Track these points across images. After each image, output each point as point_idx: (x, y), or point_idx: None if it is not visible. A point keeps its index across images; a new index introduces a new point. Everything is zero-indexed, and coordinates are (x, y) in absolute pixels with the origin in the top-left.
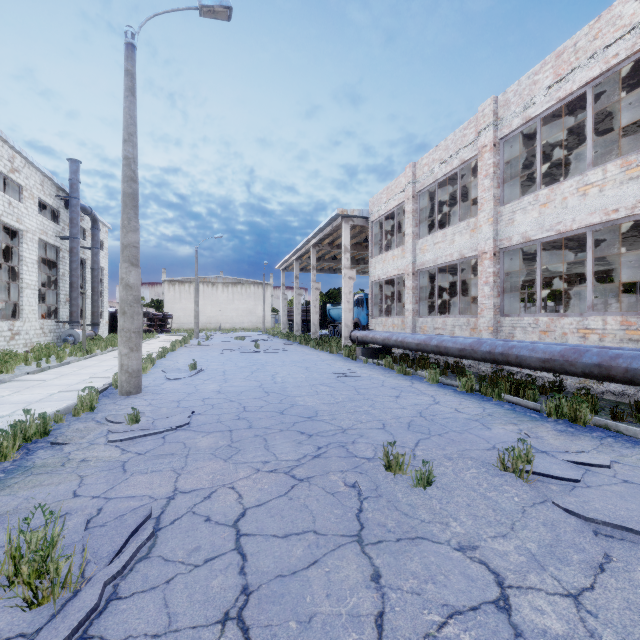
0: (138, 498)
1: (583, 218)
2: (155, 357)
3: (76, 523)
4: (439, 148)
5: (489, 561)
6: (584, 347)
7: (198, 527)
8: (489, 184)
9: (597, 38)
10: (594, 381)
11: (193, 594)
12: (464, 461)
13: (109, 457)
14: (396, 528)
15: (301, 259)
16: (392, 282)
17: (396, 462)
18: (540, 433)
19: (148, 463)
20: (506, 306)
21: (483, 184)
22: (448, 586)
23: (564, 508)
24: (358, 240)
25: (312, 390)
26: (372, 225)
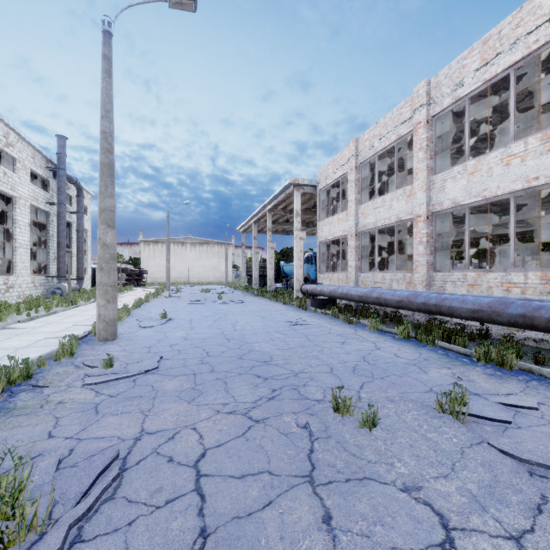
0: (107, 439)
1: (507, 185)
2: (131, 307)
3: (48, 464)
4: (379, 125)
5: (433, 502)
6: (509, 299)
7: (161, 468)
8: (423, 156)
9: (519, 26)
10: (517, 329)
11: (153, 537)
12: (405, 403)
13: (84, 399)
14: (345, 469)
15: (258, 222)
16: (337, 242)
17: (344, 405)
18: (472, 377)
19: (119, 405)
20: (438, 263)
21: (417, 156)
22: (396, 528)
23: (500, 449)
24: (308, 206)
25: (268, 337)
26: (320, 192)
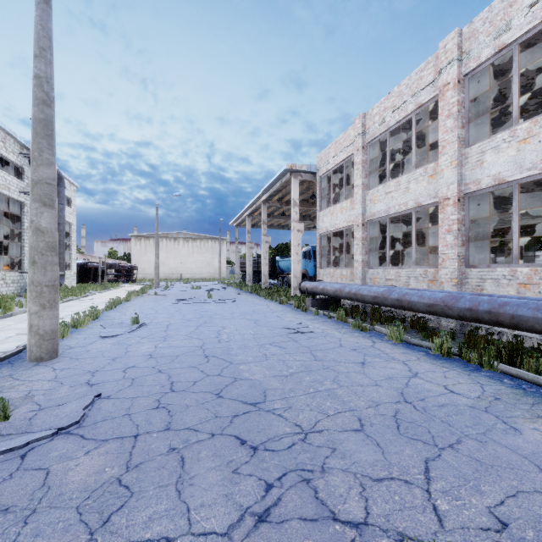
0: None
1: None
2: (104, 308)
3: None
4: (392, 95)
5: None
6: None
7: None
8: (452, 124)
9: None
10: None
11: None
12: None
13: None
14: None
15: (252, 215)
16: (339, 235)
17: None
18: None
19: None
20: (470, 256)
21: (445, 125)
22: None
23: None
24: (305, 196)
25: (260, 353)
26: (320, 180)
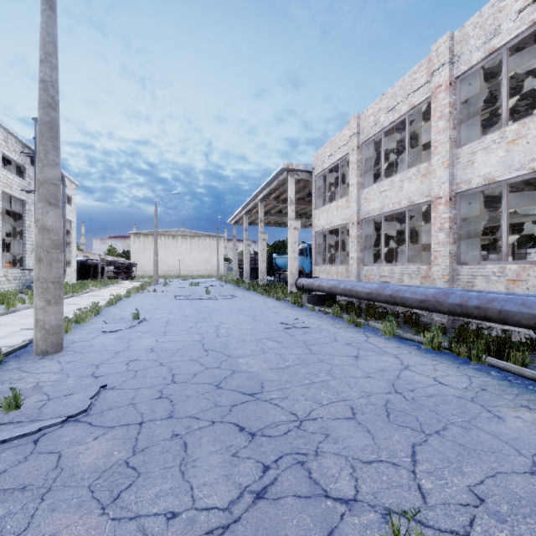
0: None
1: None
2: (105, 304)
3: None
4: (386, 96)
5: None
6: None
7: None
8: (444, 125)
9: None
10: None
11: None
12: (531, 528)
13: None
14: None
15: (250, 213)
16: (334, 232)
17: None
18: None
19: None
20: (462, 253)
21: (437, 126)
22: None
23: None
24: (302, 195)
25: (258, 347)
26: (316, 178)
